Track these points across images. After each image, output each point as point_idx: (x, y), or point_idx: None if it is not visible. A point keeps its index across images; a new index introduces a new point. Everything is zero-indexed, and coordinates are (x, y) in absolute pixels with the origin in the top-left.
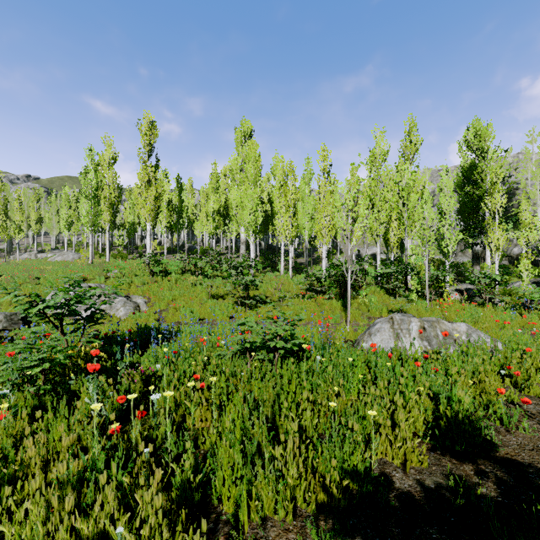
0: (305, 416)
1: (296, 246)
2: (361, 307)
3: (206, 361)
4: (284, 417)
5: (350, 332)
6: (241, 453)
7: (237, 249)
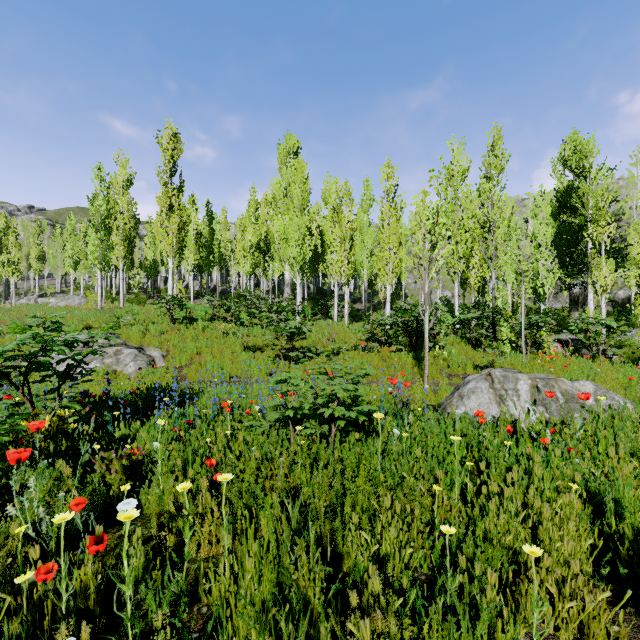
0: (387, 538)
1: (352, 290)
2: (438, 361)
3: (231, 435)
4: (351, 538)
5: (430, 393)
6: None
7: (281, 293)
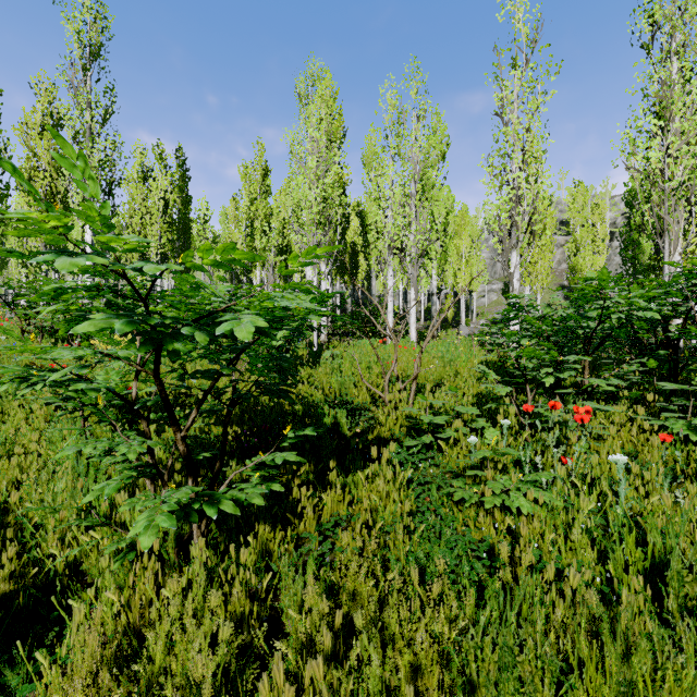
0: None
1: None
2: None
3: None
4: None
5: None
6: None
7: None
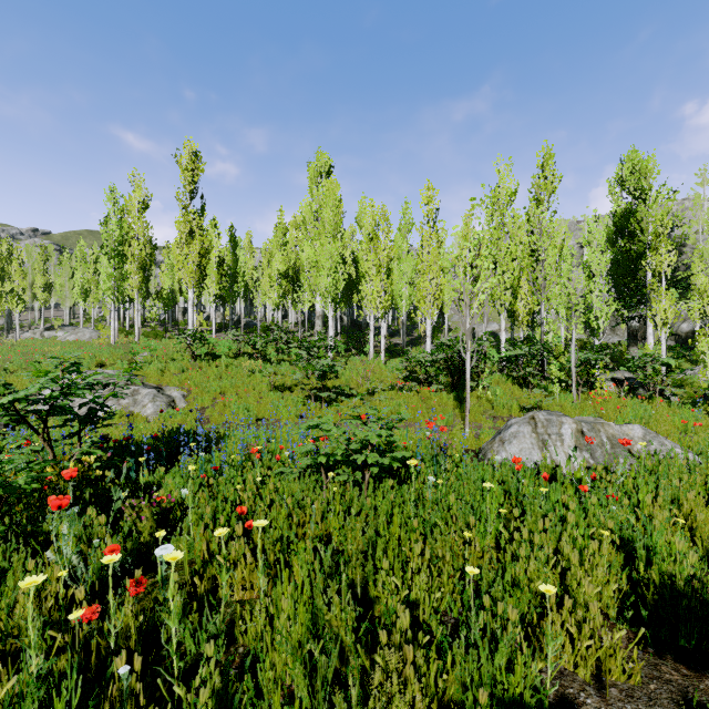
0: (418, 582)
1: (390, 322)
2: (482, 402)
3: (260, 482)
4: (382, 583)
5: (471, 437)
6: (305, 681)
7: (311, 326)
